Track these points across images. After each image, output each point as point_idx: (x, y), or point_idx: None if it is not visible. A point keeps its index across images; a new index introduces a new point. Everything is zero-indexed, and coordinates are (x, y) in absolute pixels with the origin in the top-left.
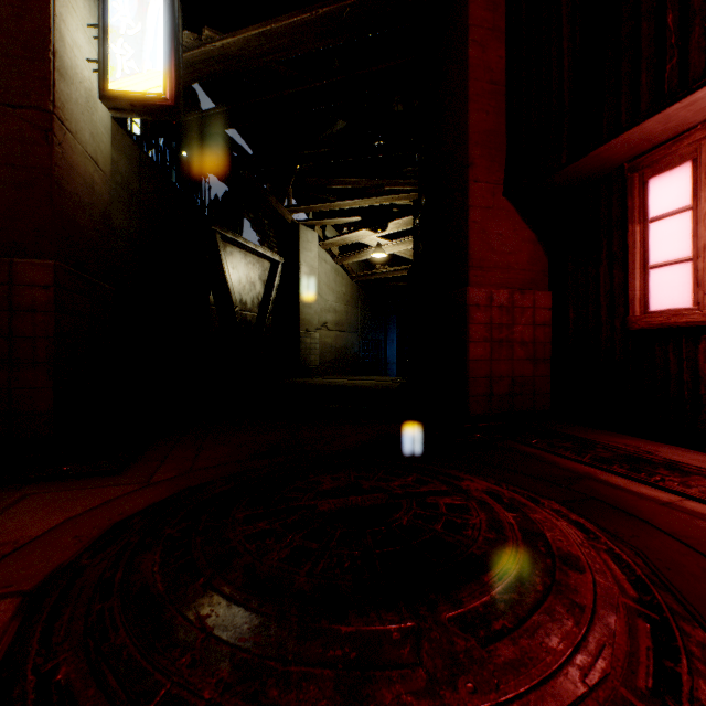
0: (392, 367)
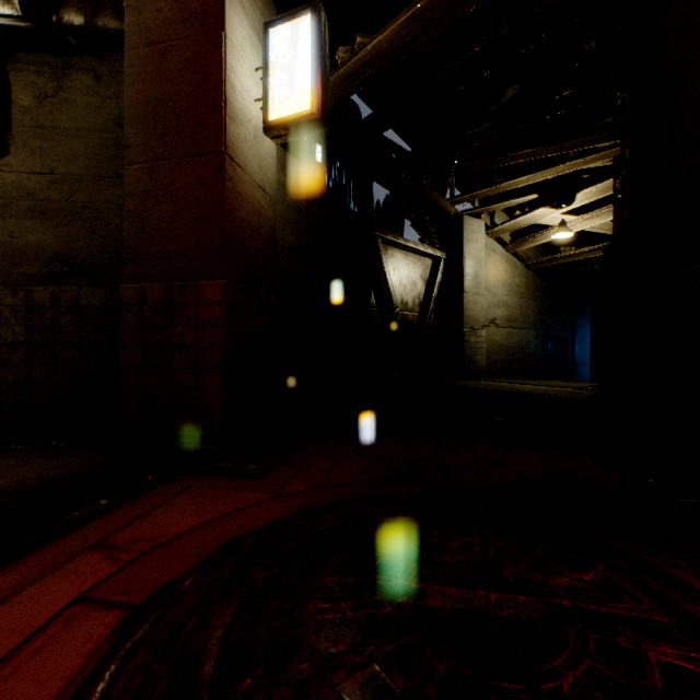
0: (582, 369)
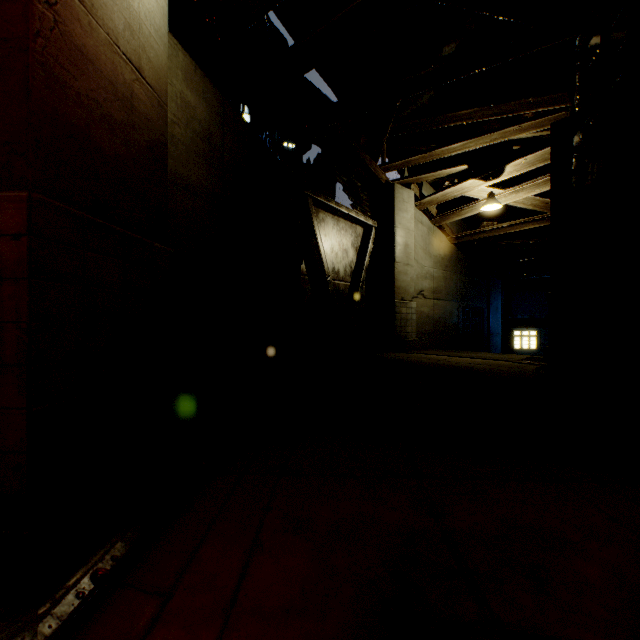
0: (495, 339)
